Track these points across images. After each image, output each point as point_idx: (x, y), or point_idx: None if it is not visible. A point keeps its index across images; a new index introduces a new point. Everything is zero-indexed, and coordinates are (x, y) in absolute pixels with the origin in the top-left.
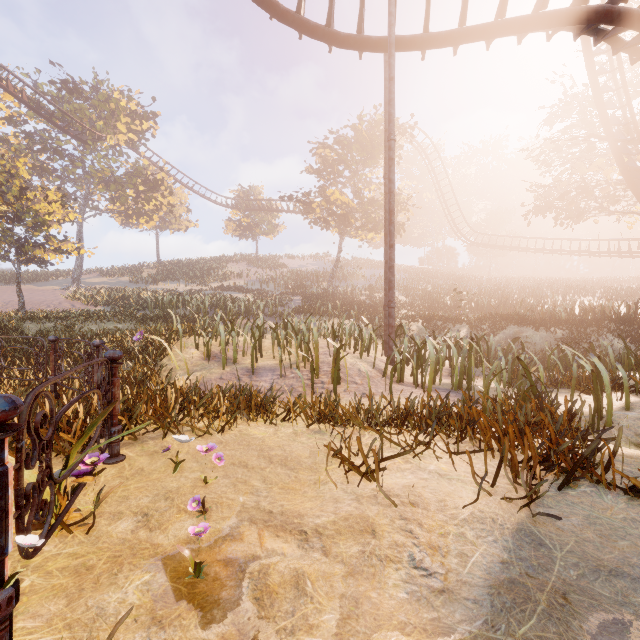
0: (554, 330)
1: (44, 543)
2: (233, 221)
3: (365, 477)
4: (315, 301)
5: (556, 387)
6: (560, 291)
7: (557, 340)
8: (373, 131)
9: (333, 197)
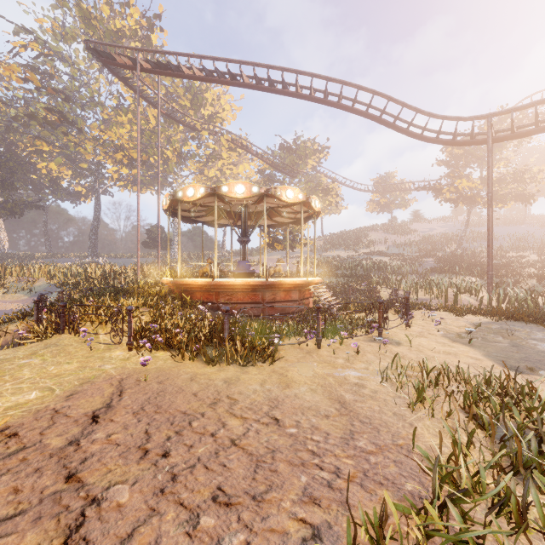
0: None
1: None
2: (373, 201)
3: (459, 316)
4: (445, 263)
5: None
6: None
7: None
8: (500, 124)
9: (460, 185)
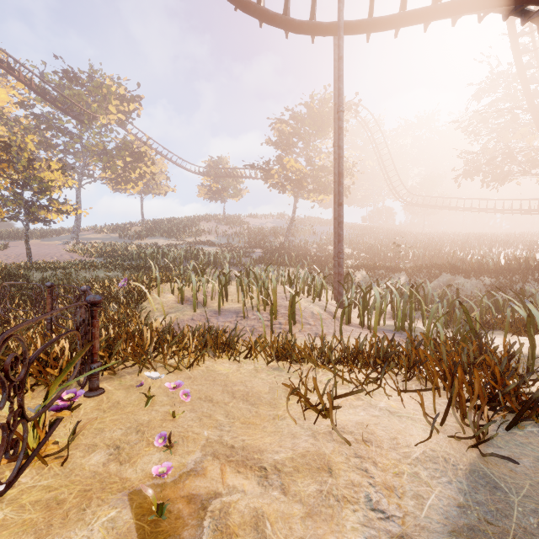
0: (483, 278)
1: (15, 480)
2: (204, 186)
3: (320, 414)
4: (273, 253)
5: (489, 329)
6: (486, 244)
7: (486, 287)
8: (323, 108)
9: (289, 165)
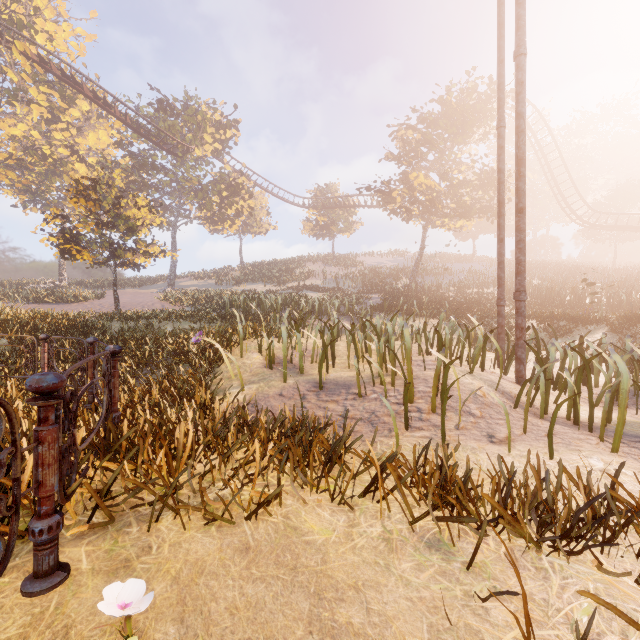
0: None
1: None
2: (310, 221)
3: None
4: (396, 299)
5: None
6: None
7: None
8: (464, 101)
9: (416, 181)
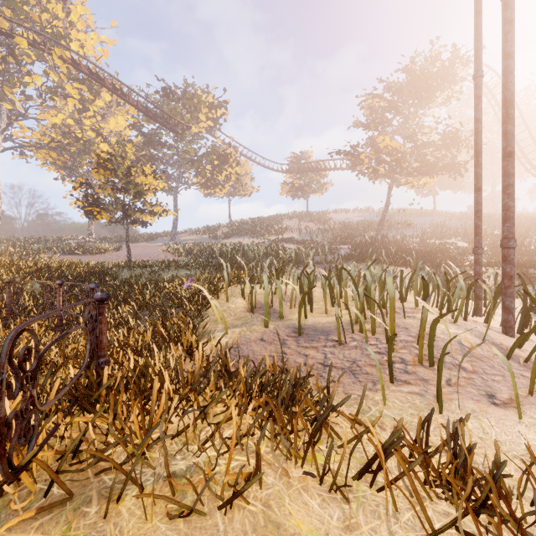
0: None
1: None
2: (287, 184)
3: None
4: (364, 249)
5: None
6: None
7: None
8: (428, 69)
9: (383, 144)
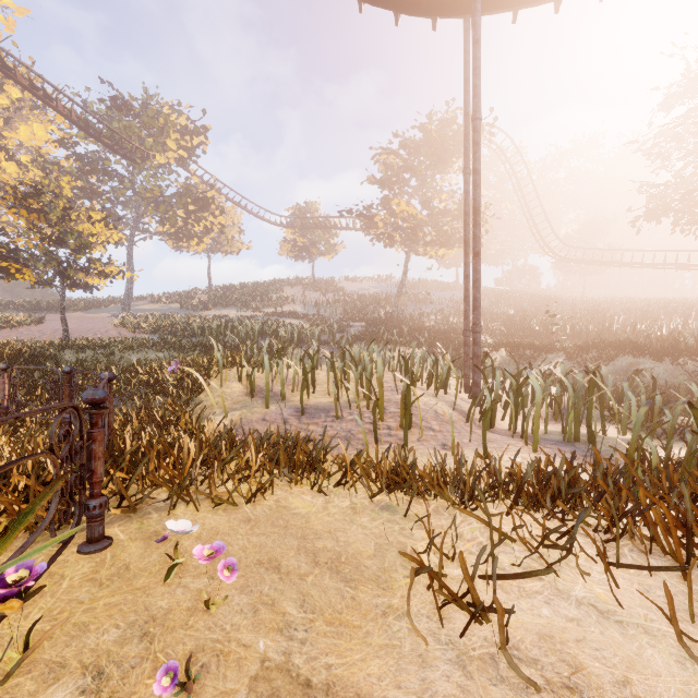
0: (683, 361)
1: None
2: (288, 241)
3: (470, 613)
4: (378, 327)
5: None
6: (677, 314)
7: (688, 374)
8: (445, 131)
9: (398, 208)
